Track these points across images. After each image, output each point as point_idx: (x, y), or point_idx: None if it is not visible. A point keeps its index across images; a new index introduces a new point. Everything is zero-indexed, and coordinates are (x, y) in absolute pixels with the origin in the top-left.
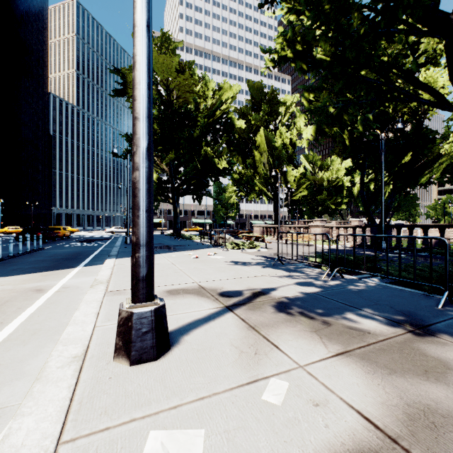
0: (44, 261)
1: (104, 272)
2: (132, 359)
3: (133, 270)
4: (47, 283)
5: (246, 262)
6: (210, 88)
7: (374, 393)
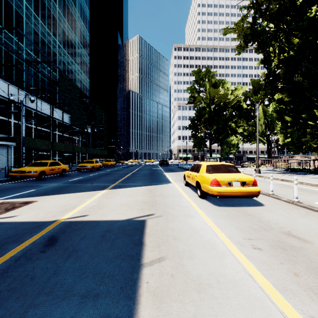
0: None
1: None
2: (258, 173)
3: (256, 165)
4: None
5: (262, 170)
6: (230, 89)
7: (285, 175)
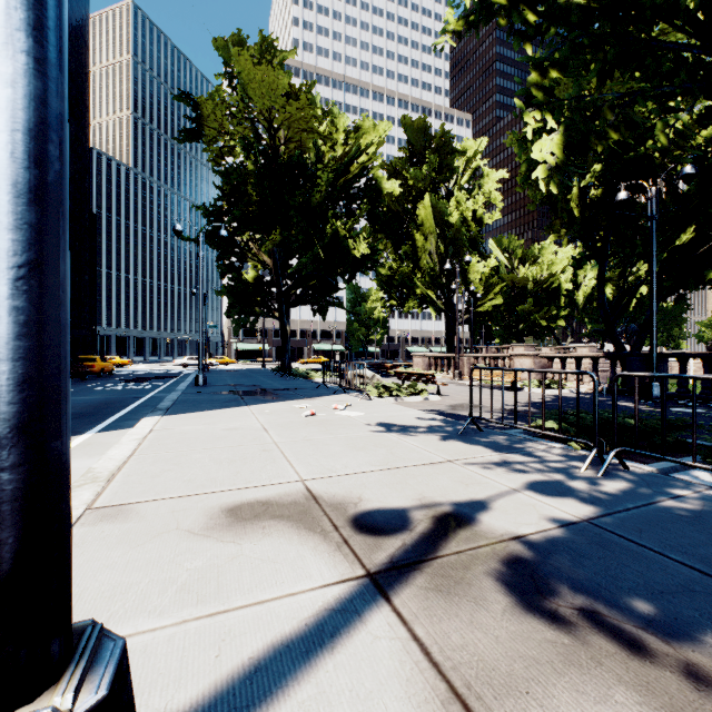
0: None
1: (119, 448)
2: None
3: None
4: None
5: (407, 425)
6: (341, 128)
7: None
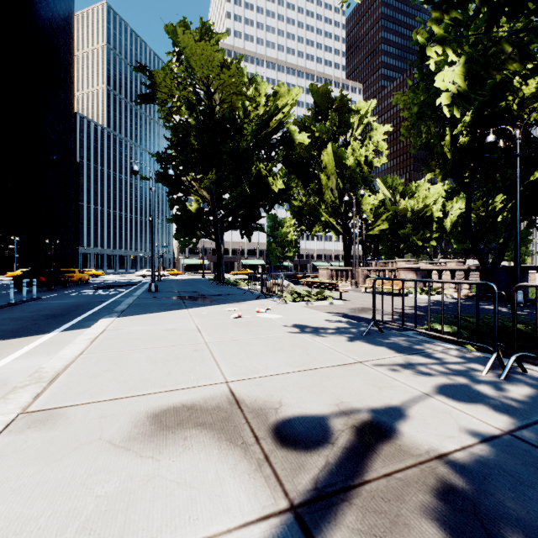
0: (16, 320)
1: (71, 348)
2: None
3: None
4: None
5: (318, 327)
6: (263, 92)
7: None
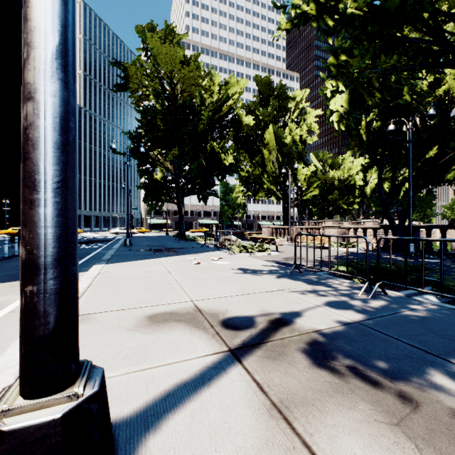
0: None
1: (81, 283)
2: None
3: (21, 323)
4: (7, 298)
5: (256, 269)
6: (216, 83)
7: None
